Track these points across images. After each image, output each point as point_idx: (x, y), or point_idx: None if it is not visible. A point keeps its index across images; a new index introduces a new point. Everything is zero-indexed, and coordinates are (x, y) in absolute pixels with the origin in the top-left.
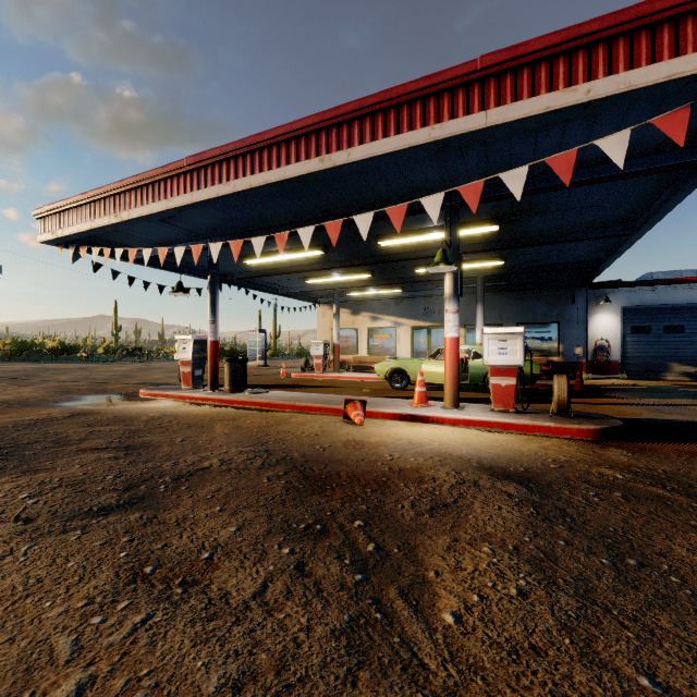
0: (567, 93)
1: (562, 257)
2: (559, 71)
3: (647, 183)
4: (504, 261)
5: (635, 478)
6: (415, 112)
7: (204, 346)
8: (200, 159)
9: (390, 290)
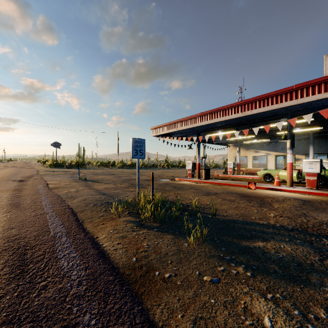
0: (324, 94)
1: None
2: (322, 87)
3: None
4: (323, 127)
5: None
6: (273, 100)
7: (194, 165)
8: (203, 113)
9: (264, 139)
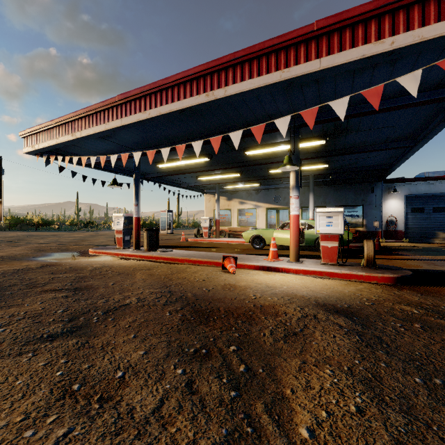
0: (377, 44)
1: (366, 162)
2: (371, 29)
3: (427, 110)
4: (328, 165)
5: (427, 313)
6: (271, 61)
7: (131, 221)
8: (127, 96)
9: (252, 184)
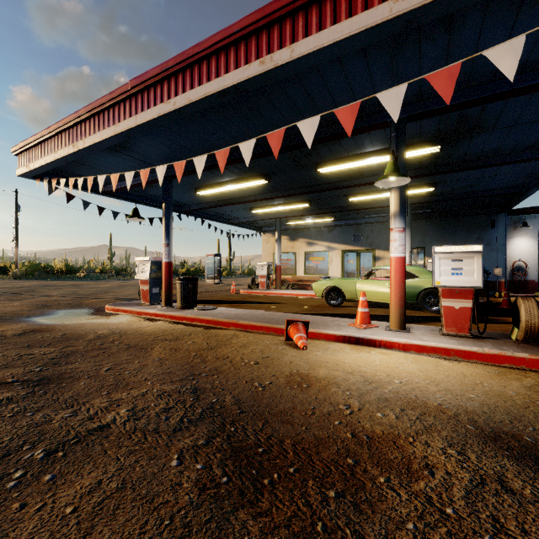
0: None
1: (490, 183)
2: None
3: None
4: (434, 188)
5: None
6: None
7: (160, 267)
8: (143, 80)
9: (324, 219)
